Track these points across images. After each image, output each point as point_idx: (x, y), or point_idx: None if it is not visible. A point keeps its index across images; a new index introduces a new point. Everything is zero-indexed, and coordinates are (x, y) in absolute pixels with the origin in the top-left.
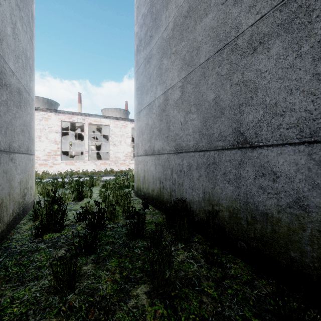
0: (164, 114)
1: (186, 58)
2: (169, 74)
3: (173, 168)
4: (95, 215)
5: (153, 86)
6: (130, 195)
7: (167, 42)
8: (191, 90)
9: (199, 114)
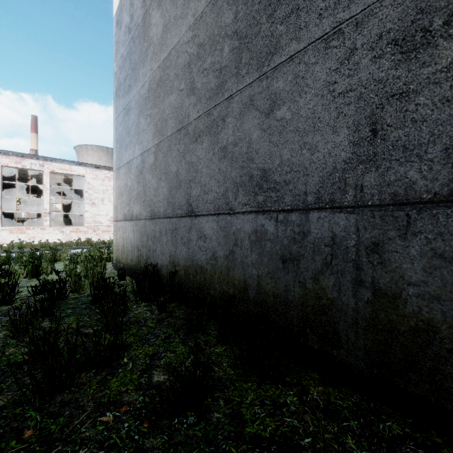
0: (141, 177)
1: (158, 126)
2: (146, 136)
3: (148, 234)
4: (54, 285)
5: (132, 143)
6: (105, 268)
7: (144, 101)
8: (161, 158)
9: (167, 183)
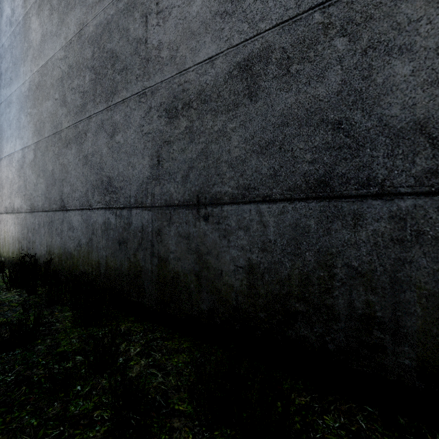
0: (22, 171)
1: (37, 125)
2: (26, 132)
3: (29, 227)
4: None
5: (13, 136)
6: None
7: (24, 98)
8: (40, 157)
9: (45, 180)
